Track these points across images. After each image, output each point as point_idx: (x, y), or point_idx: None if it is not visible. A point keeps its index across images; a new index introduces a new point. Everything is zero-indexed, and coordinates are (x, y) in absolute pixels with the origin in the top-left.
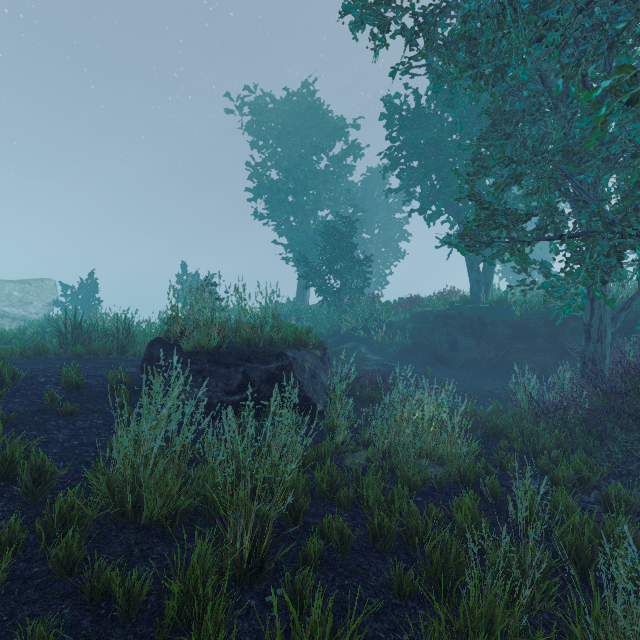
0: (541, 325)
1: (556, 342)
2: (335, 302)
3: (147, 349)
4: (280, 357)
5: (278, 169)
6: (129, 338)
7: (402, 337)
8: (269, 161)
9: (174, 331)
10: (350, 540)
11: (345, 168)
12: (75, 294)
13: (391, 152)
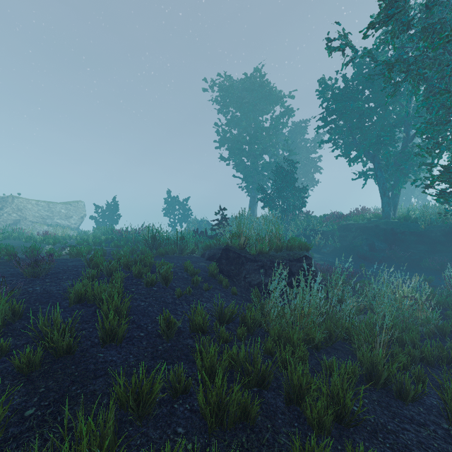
0: (440, 235)
1: (451, 246)
2: (282, 217)
3: (223, 252)
4: (306, 258)
5: (237, 127)
6: (183, 244)
7: (332, 241)
8: (230, 122)
9: (240, 242)
10: (414, 358)
11: (282, 125)
12: (104, 211)
13: (324, 116)
